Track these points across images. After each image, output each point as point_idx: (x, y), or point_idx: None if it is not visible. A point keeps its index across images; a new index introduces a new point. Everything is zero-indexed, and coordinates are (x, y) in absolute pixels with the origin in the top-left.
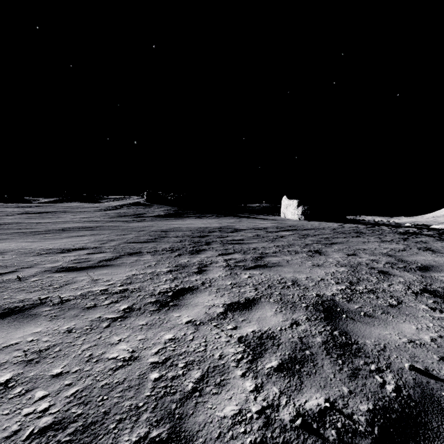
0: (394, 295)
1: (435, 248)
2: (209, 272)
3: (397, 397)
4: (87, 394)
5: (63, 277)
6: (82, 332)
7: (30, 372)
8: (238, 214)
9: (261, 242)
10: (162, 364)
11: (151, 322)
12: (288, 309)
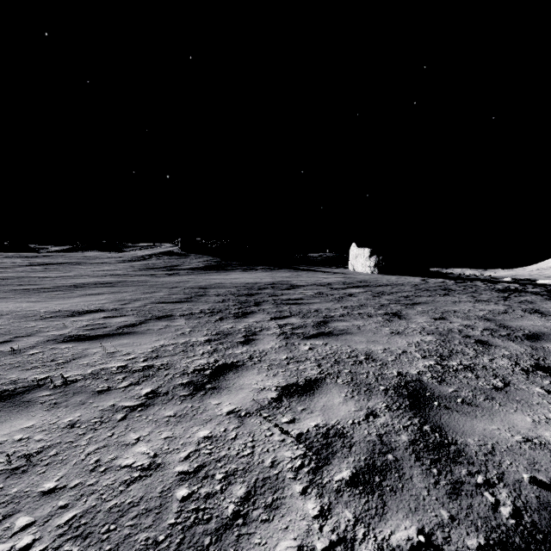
0: (498, 374)
1: (544, 309)
2: (258, 342)
3: (517, 525)
4: (87, 521)
5: (71, 348)
6: (88, 427)
7: (12, 487)
8: (296, 266)
9: (324, 302)
10: (194, 475)
11: (181, 412)
12: (361, 394)
